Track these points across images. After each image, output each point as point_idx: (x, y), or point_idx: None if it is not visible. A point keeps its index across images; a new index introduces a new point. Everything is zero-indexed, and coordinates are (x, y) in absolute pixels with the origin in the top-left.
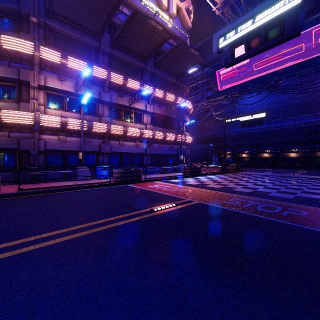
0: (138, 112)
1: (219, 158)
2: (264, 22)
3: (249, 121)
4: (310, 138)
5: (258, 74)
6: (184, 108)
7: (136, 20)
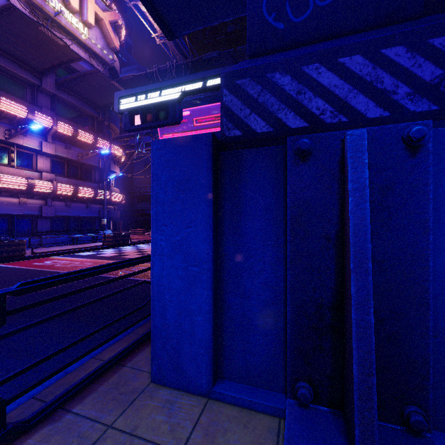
0: (25, 151)
1: None
2: (156, 102)
3: None
4: None
5: (199, 131)
6: (111, 155)
7: (14, 17)
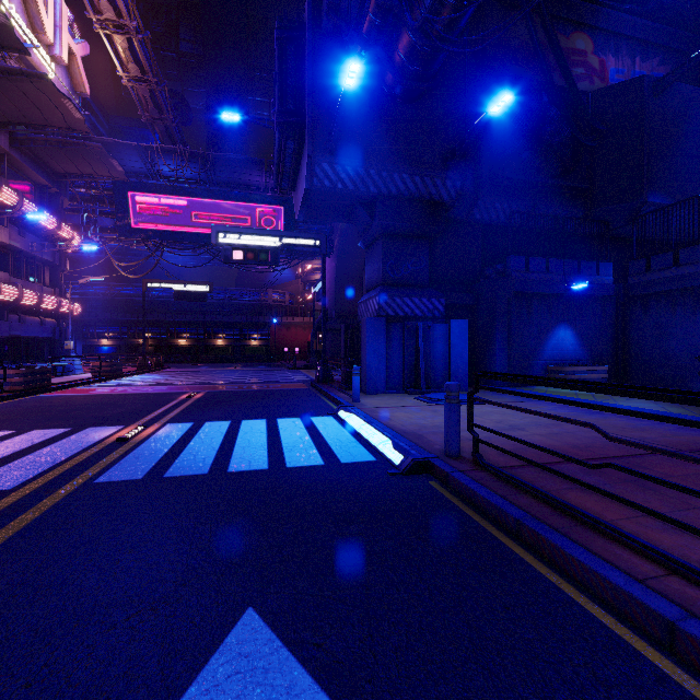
0: None
1: (87, 346)
2: (258, 245)
3: (187, 293)
4: (241, 321)
5: (199, 229)
6: (67, 245)
7: (34, 81)
